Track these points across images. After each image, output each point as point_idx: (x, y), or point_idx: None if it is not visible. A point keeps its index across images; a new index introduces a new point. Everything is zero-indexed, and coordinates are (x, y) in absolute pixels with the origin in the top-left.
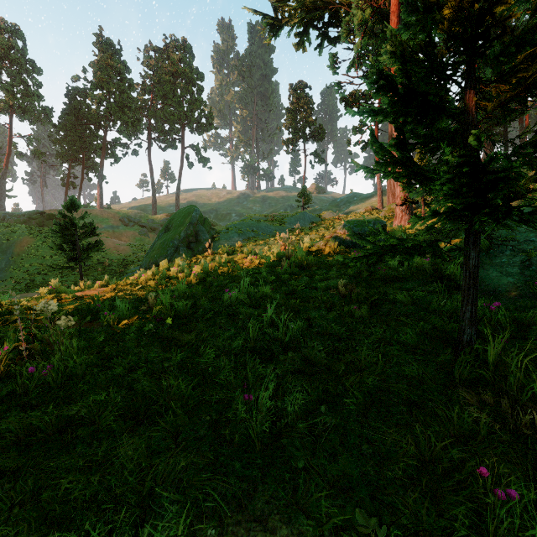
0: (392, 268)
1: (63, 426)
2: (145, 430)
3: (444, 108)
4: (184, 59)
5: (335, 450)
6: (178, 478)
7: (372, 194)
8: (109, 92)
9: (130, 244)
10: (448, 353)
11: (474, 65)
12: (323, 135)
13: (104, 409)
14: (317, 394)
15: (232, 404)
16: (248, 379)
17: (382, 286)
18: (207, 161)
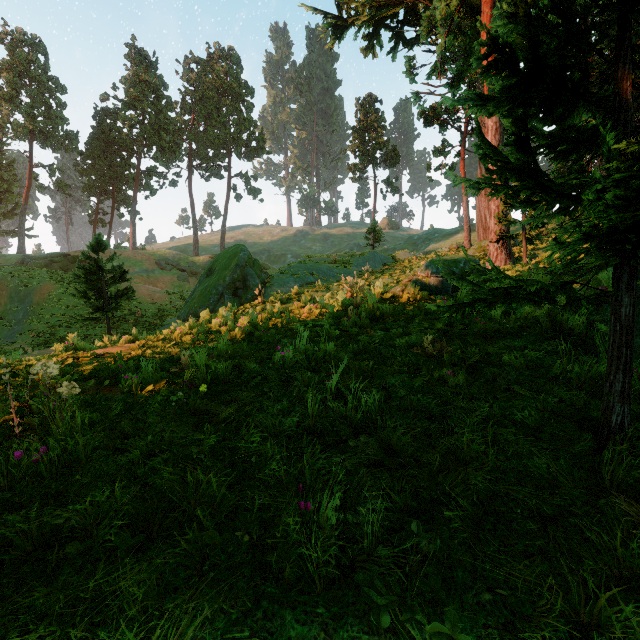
0: (493, 320)
1: (48, 539)
2: (159, 549)
3: (585, 90)
4: (230, 72)
5: (436, 595)
6: (198, 637)
7: (458, 229)
8: (143, 113)
9: (167, 291)
10: (588, 440)
11: (630, 28)
12: (397, 159)
13: (106, 515)
14: (403, 500)
15: (281, 514)
16: (305, 475)
17: (481, 343)
18: (258, 192)
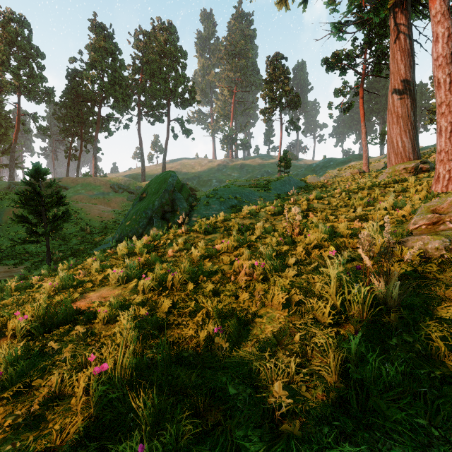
0: None
1: None
2: None
3: None
4: (169, 40)
5: None
6: None
7: (349, 158)
8: (102, 71)
9: (114, 210)
10: None
11: None
12: (299, 103)
13: None
14: None
15: None
16: None
17: None
18: (190, 132)
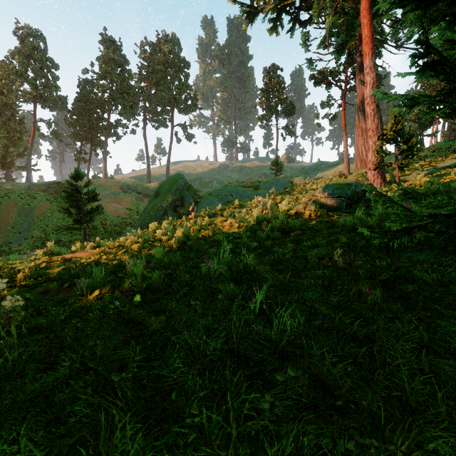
0: None
1: None
2: None
3: None
4: (173, 51)
5: None
6: None
7: (338, 161)
8: (112, 81)
9: (128, 208)
10: None
11: None
12: (293, 111)
13: None
14: None
15: None
16: (231, 424)
17: (385, 256)
18: (193, 137)
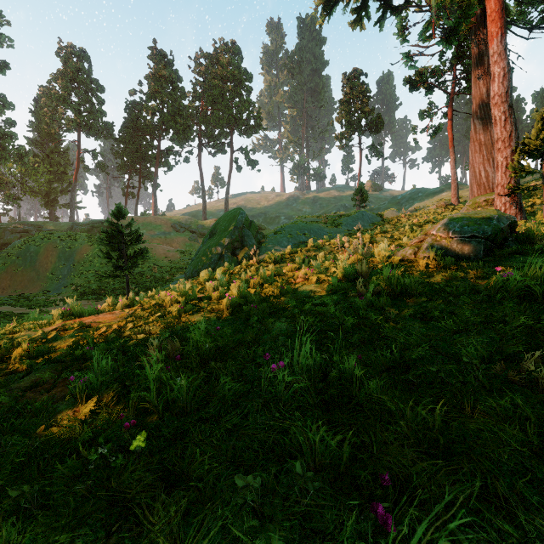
0: None
1: None
2: None
3: None
4: (232, 62)
5: None
6: None
7: (442, 188)
8: (162, 102)
9: (179, 250)
10: None
11: None
12: (381, 125)
13: None
14: None
15: None
16: None
17: None
18: (256, 163)
